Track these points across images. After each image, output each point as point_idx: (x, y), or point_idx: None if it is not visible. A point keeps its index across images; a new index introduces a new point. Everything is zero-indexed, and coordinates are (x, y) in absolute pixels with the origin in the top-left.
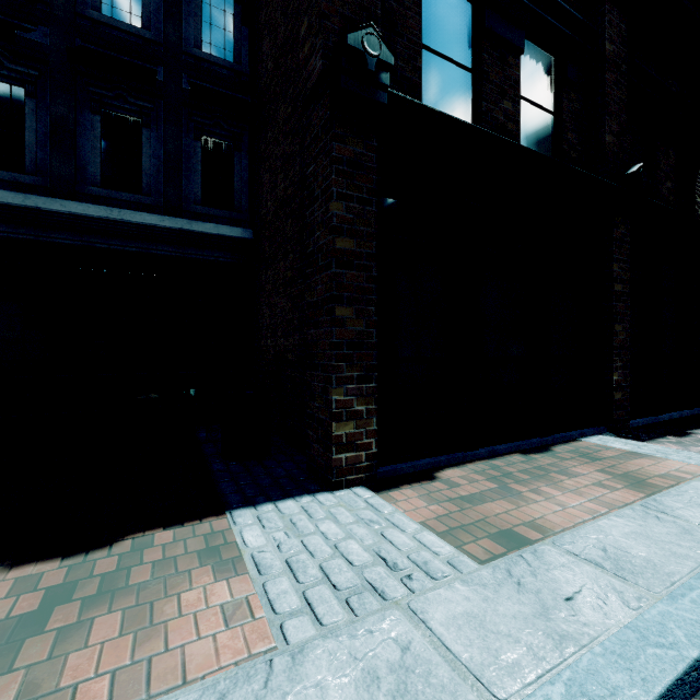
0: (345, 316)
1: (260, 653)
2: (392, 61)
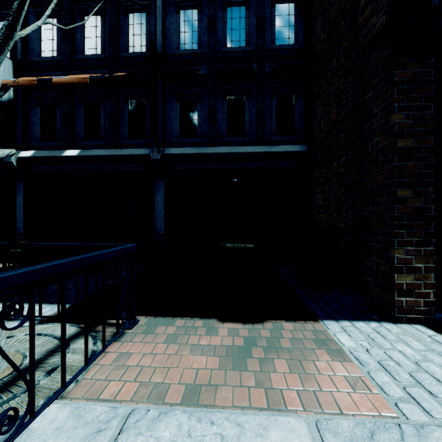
0: (404, 196)
1: (385, 416)
2: None
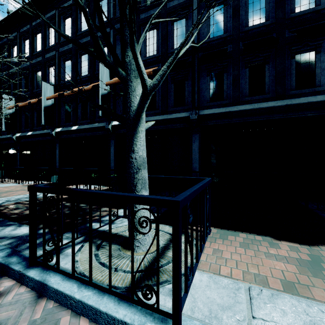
0: None
1: None
2: None
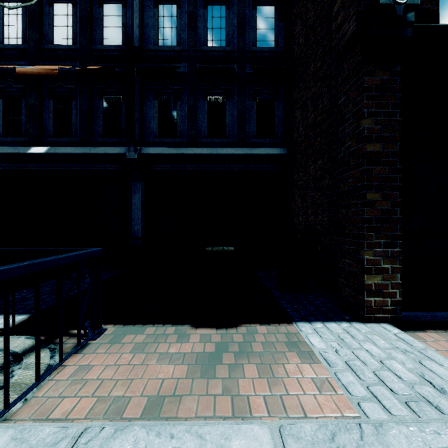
0: (373, 199)
1: (348, 416)
2: (417, 2)
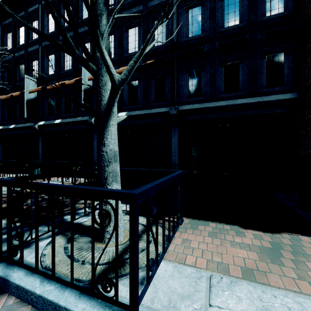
0: None
1: None
2: None
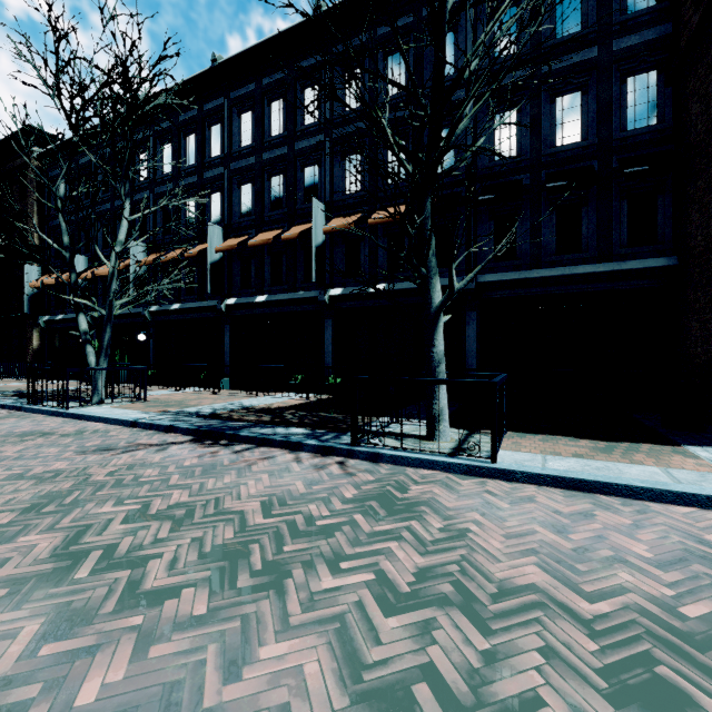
0: None
1: None
2: None
